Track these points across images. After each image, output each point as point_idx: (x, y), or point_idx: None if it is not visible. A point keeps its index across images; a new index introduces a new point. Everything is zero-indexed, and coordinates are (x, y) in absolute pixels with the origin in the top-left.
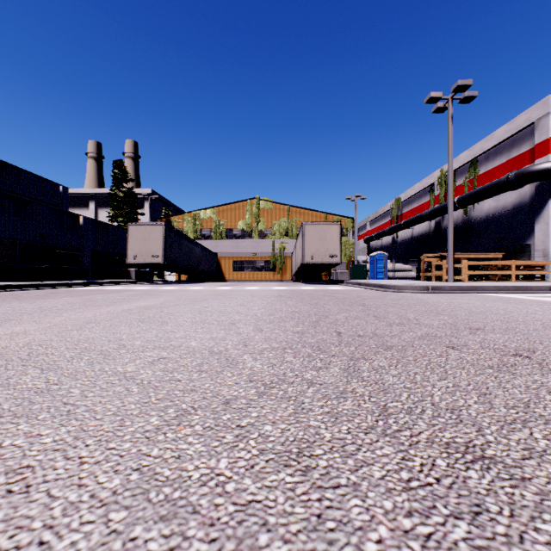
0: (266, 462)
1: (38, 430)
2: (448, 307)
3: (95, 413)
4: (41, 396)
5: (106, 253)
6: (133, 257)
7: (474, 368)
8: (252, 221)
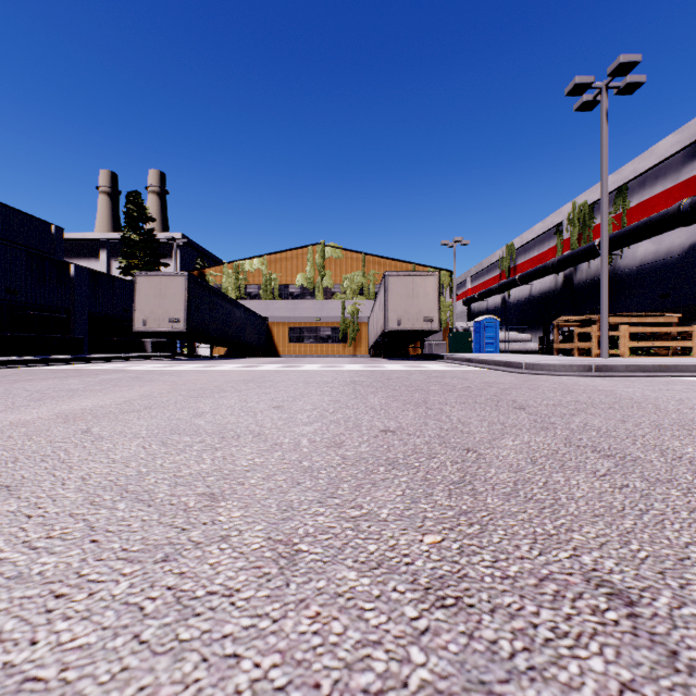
0: None
1: None
2: None
3: None
4: None
5: (111, 317)
6: (142, 322)
7: None
8: (315, 275)
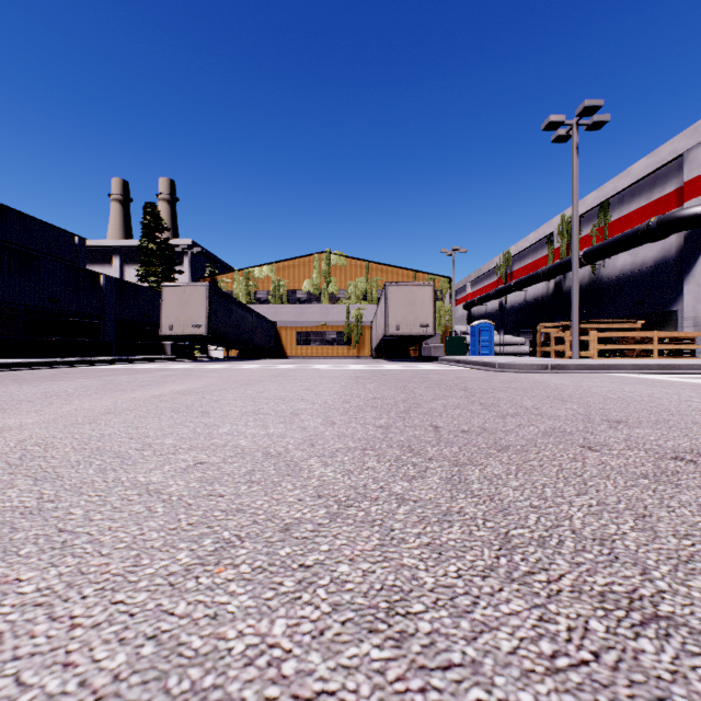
0: (342, 625)
1: (17, 572)
2: (576, 392)
3: (101, 546)
4: (29, 519)
5: (134, 322)
6: (168, 327)
7: (623, 477)
8: (321, 281)
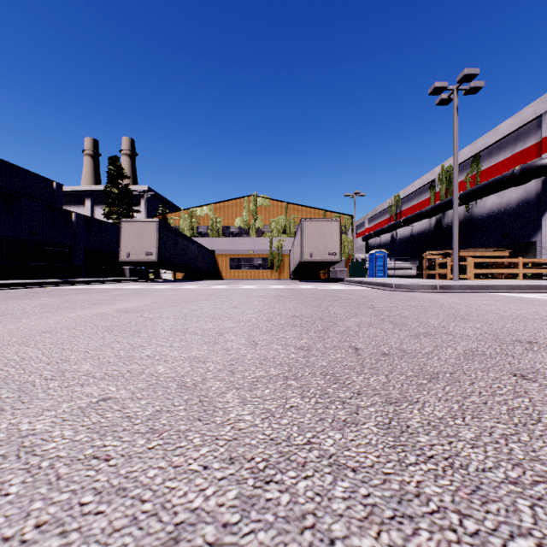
0: None
1: None
2: (471, 310)
3: None
4: None
5: (100, 251)
6: (126, 255)
7: None
8: (250, 218)
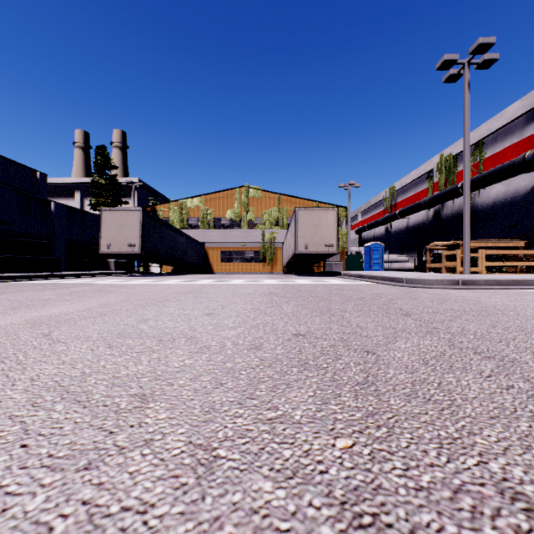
0: None
1: None
2: None
3: None
4: None
5: (83, 243)
6: (106, 247)
7: None
8: (241, 210)
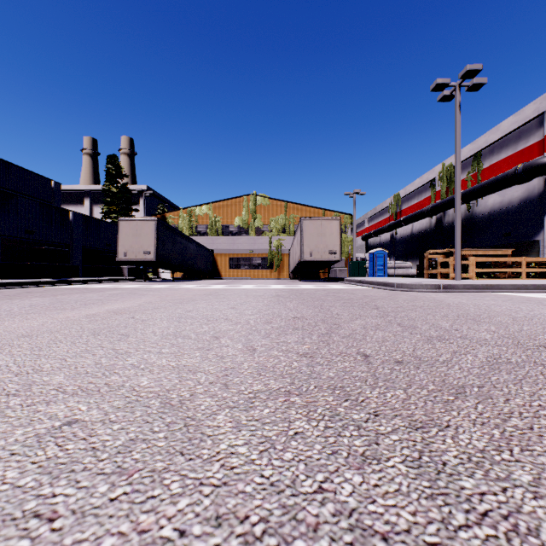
0: None
1: None
2: (481, 311)
3: None
4: None
5: (98, 250)
6: (123, 254)
7: None
8: (249, 218)
